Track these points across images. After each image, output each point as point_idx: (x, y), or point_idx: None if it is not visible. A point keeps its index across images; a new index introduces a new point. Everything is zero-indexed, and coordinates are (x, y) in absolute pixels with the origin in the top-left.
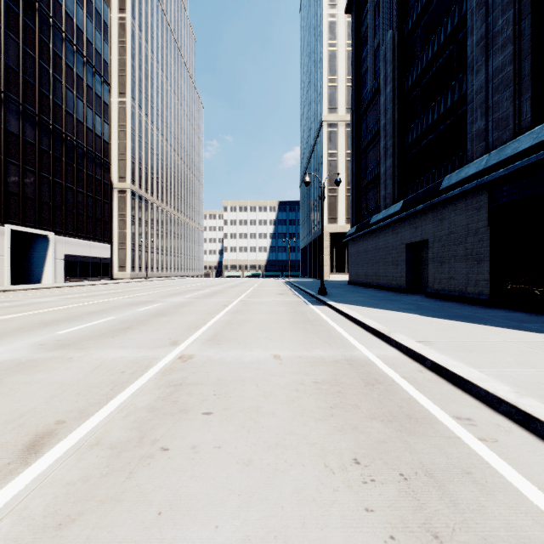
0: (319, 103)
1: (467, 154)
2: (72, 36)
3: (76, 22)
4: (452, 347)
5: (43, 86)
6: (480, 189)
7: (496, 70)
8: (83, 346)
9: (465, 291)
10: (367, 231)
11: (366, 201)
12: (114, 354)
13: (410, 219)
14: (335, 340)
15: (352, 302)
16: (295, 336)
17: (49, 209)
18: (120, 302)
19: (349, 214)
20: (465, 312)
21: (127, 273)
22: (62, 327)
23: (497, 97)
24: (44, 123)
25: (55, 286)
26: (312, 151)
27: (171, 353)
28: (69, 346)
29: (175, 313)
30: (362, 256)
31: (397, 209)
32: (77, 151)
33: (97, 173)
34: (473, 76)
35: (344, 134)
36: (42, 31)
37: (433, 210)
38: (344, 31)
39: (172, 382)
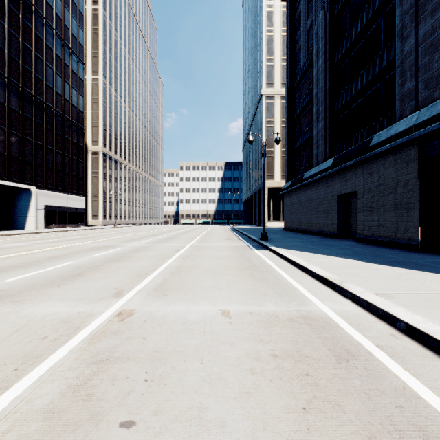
0: (258, 79)
1: (396, 113)
2: (52, 21)
3: (55, 10)
4: (417, 301)
5: (26, 63)
6: (410, 144)
7: (426, 34)
8: (21, 298)
9: (394, 237)
10: (301, 185)
11: (300, 159)
12: (47, 310)
13: (340, 174)
14: (285, 290)
15: (292, 247)
16: (243, 284)
17: (32, 167)
18: (84, 246)
19: (284, 172)
20: (401, 257)
21: (100, 221)
22: (14, 274)
23: (427, 58)
24: (27, 94)
25: (35, 232)
26: (253, 120)
27: (110, 307)
28: (6, 298)
29: (130, 258)
30: (296, 206)
31: (328, 165)
32: (56, 119)
33: (73, 137)
34: (402, 42)
35: (280, 105)
36: (25, 16)
37: (363, 165)
38: (280, 19)
39: (97, 356)
